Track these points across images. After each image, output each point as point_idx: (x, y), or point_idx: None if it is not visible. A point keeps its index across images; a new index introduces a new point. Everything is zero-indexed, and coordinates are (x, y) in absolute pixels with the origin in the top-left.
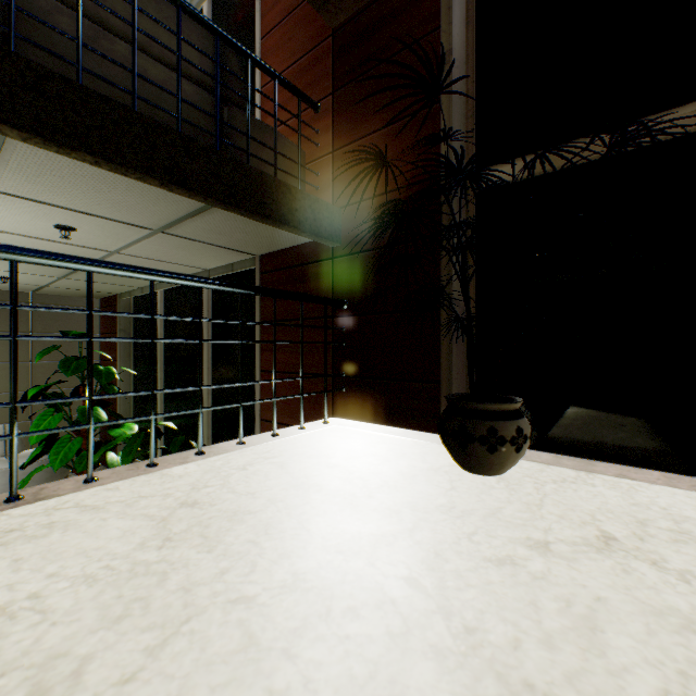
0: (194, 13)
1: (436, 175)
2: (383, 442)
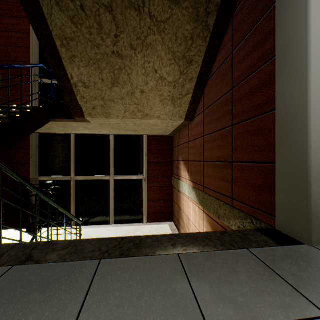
0: None
1: (30, 177)
2: (15, 234)
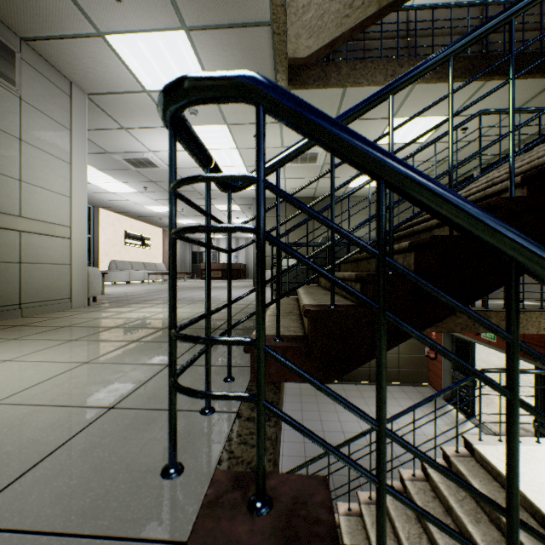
0: None
1: None
2: None
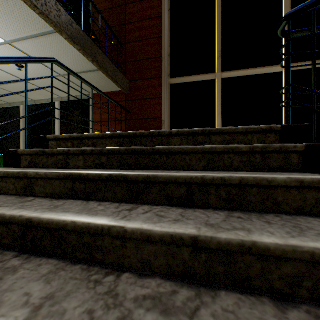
0: None
1: None
2: None
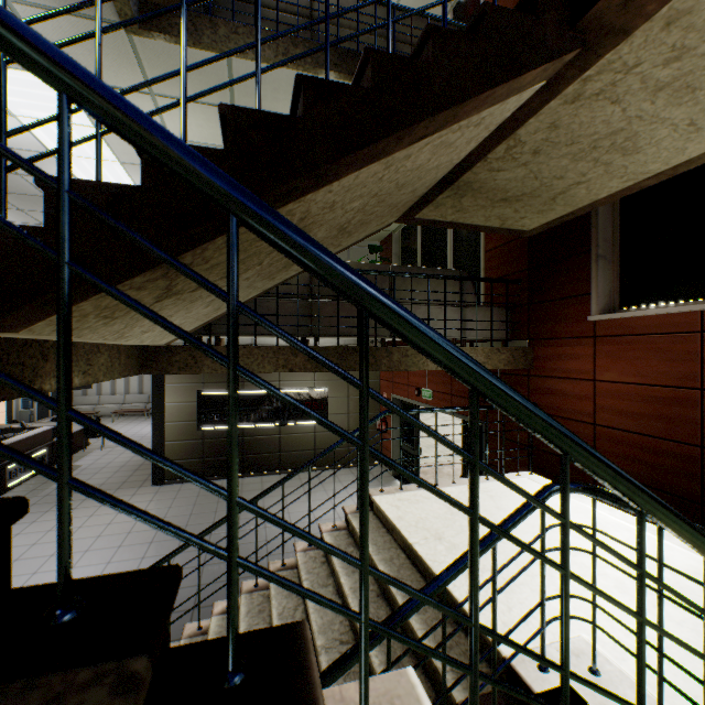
0: (451, 23)
1: None
2: None
